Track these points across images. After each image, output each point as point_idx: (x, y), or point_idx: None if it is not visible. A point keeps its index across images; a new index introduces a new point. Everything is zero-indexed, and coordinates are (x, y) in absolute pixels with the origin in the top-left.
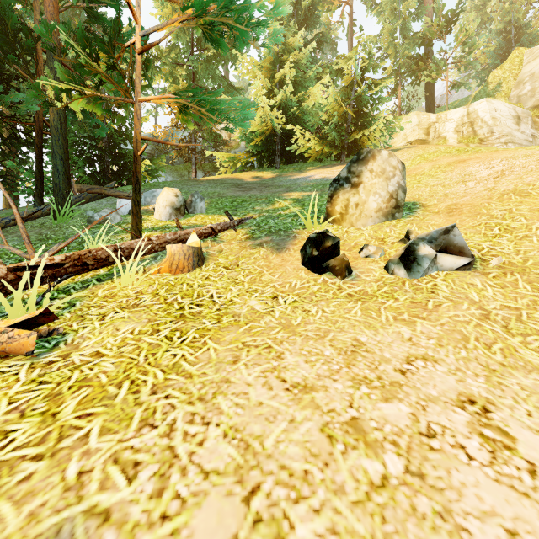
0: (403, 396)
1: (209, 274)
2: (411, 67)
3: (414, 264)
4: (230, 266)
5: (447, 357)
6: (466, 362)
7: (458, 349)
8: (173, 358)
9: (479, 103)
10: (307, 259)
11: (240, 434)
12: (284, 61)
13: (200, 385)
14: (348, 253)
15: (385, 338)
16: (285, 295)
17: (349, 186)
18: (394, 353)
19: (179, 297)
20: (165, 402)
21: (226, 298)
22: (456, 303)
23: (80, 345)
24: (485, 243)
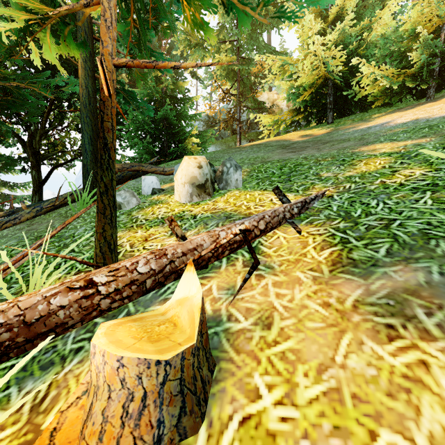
0: None
1: None
2: None
3: None
4: None
5: None
6: None
7: None
8: None
9: None
10: None
11: None
12: None
13: None
14: None
15: None
16: None
17: None
18: None
19: None
20: None
21: None
22: None
23: None
24: None
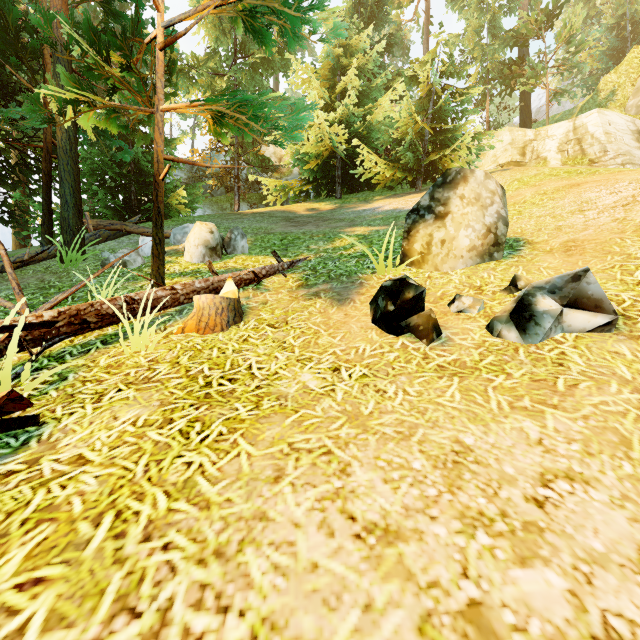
0: (549, 553)
1: (248, 334)
2: (502, 73)
3: (531, 323)
4: (276, 324)
5: (604, 475)
6: (635, 484)
7: (618, 459)
8: (186, 469)
9: (589, 115)
10: (380, 316)
11: (279, 638)
12: (345, 67)
13: (221, 524)
14: (433, 307)
15: (501, 440)
16: (351, 366)
17: (433, 217)
18: (519, 466)
19: (206, 368)
20: (161, 558)
21: (270, 370)
22: (599, 383)
23: (58, 444)
24: (625, 293)
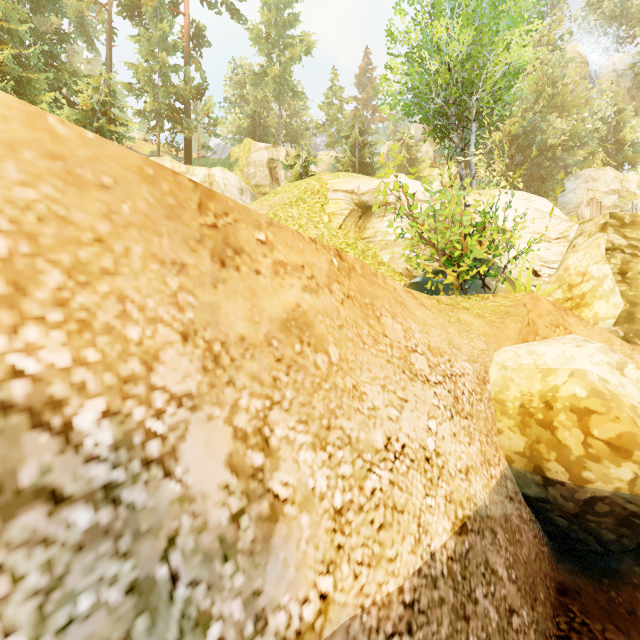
0: None
1: None
2: (169, 115)
3: None
4: None
5: None
6: None
7: None
8: None
9: (217, 169)
10: None
11: None
12: (4, 44)
13: None
14: None
15: None
16: None
17: None
18: None
19: None
20: None
21: None
22: None
23: None
24: None
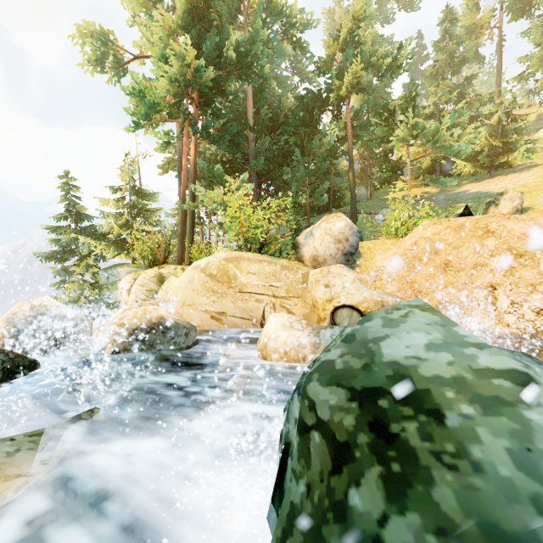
0: None
1: None
2: None
3: None
4: None
5: None
6: None
7: None
8: None
9: None
10: None
11: None
12: (442, 111)
13: None
14: None
15: None
16: None
17: (495, 205)
18: None
19: None
20: None
21: None
22: None
23: None
24: None
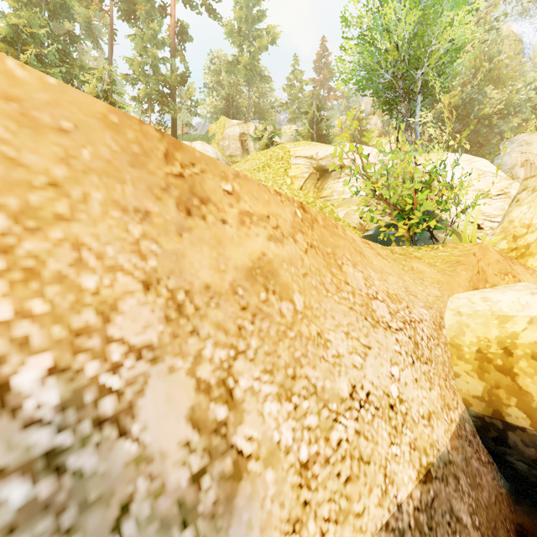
0: None
1: None
2: (158, 99)
3: None
4: None
5: None
6: None
7: None
8: None
9: (197, 143)
10: None
11: None
12: (27, 45)
13: None
14: None
15: None
16: None
17: None
18: None
19: None
20: None
21: None
22: None
23: None
24: None
